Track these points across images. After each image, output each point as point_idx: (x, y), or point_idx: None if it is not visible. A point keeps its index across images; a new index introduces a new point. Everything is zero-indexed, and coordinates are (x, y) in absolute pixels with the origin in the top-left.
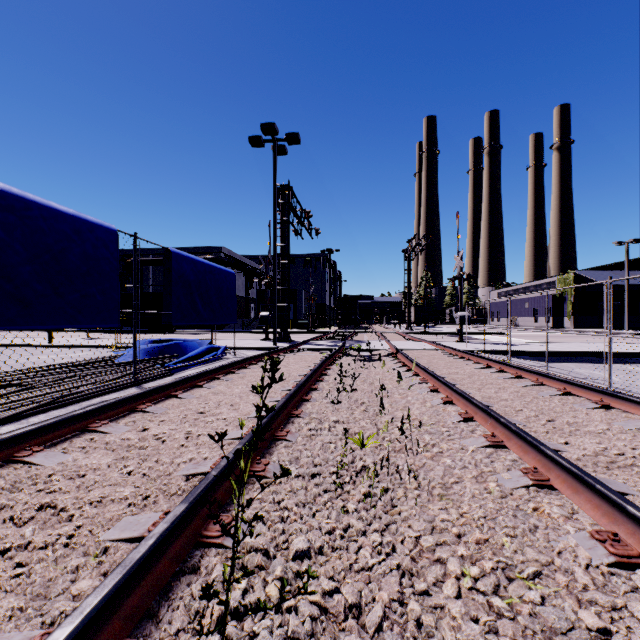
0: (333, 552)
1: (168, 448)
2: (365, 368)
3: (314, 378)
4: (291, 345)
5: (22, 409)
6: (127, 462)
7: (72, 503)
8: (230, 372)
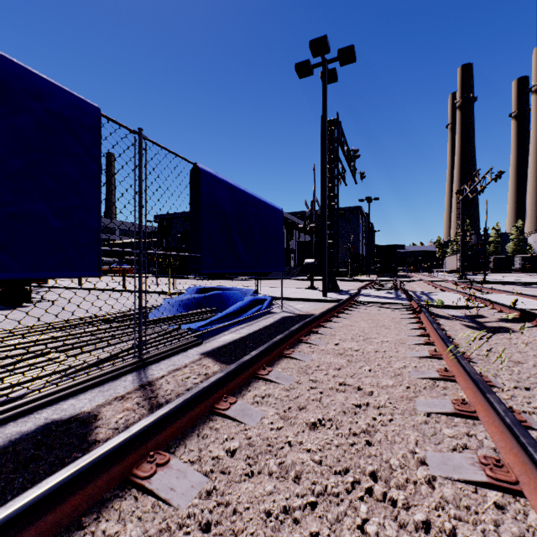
0: None
1: None
2: None
3: None
4: (348, 298)
5: None
6: None
7: None
8: (282, 354)
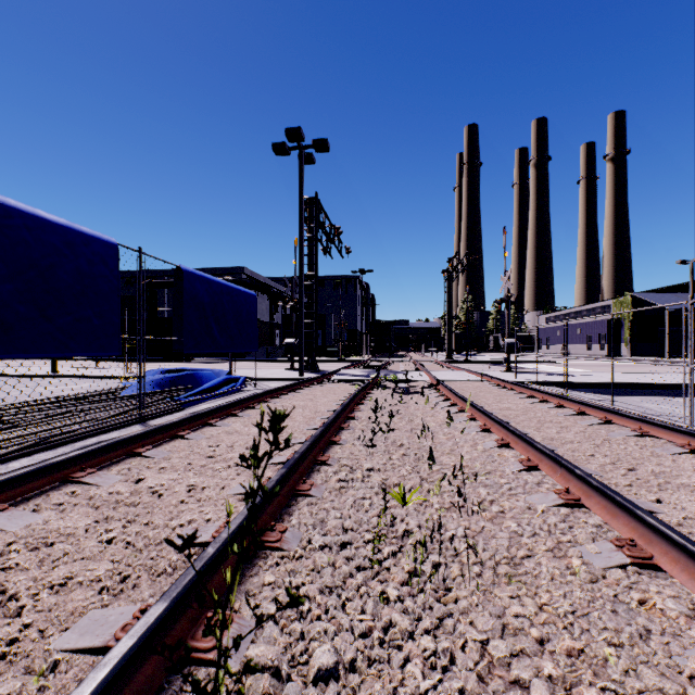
0: (370, 670)
1: (164, 506)
2: (403, 402)
3: (344, 415)
4: (319, 375)
5: (1, 452)
6: (110, 525)
7: (26, 587)
8: (248, 407)
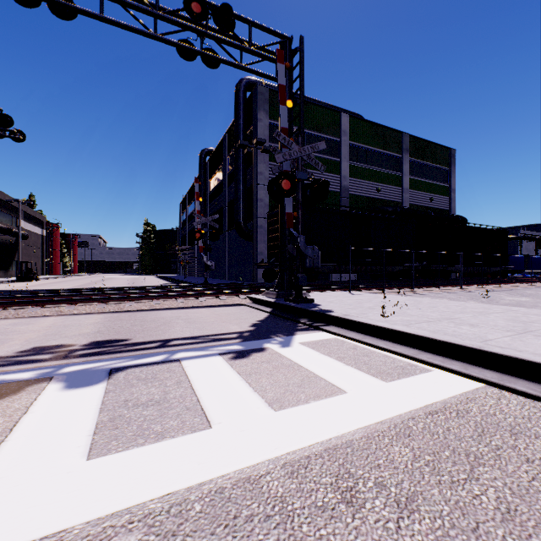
0: None
1: None
2: None
3: None
4: None
5: None
6: None
7: None
8: None
